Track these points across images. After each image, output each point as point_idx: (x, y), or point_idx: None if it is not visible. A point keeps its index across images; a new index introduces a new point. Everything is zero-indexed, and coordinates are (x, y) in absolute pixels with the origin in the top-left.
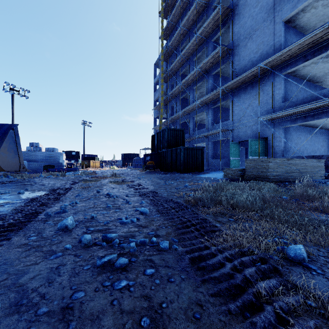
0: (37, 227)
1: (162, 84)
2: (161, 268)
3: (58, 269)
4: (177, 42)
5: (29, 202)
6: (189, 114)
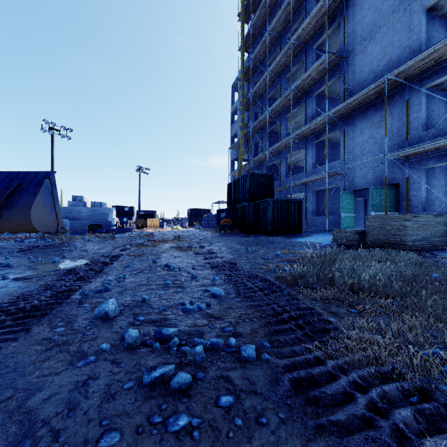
0: (68, 313)
1: (242, 112)
2: (245, 395)
3: (86, 385)
4: (262, 54)
5: (64, 275)
6: (280, 154)
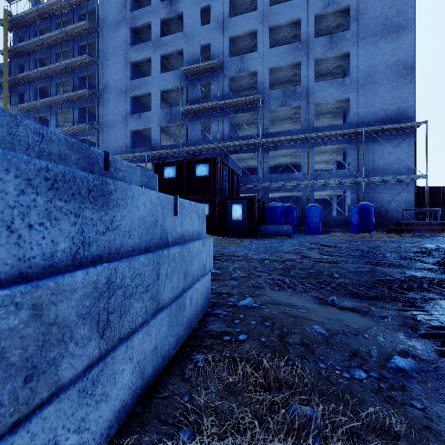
0: None
1: None
2: None
3: None
4: (31, 78)
5: None
6: None
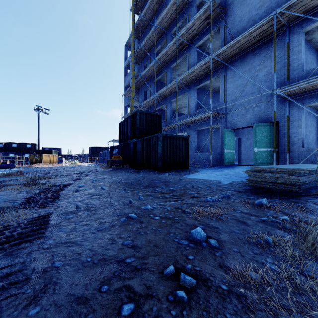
0: None
1: (133, 62)
2: None
3: None
4: (151, 13)
5: None
6: (166, 99)
